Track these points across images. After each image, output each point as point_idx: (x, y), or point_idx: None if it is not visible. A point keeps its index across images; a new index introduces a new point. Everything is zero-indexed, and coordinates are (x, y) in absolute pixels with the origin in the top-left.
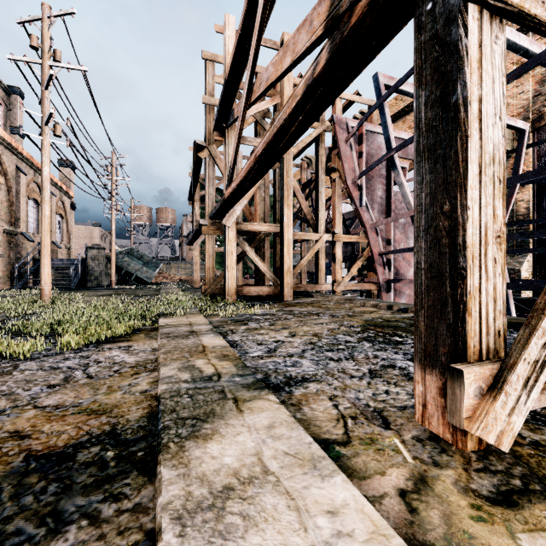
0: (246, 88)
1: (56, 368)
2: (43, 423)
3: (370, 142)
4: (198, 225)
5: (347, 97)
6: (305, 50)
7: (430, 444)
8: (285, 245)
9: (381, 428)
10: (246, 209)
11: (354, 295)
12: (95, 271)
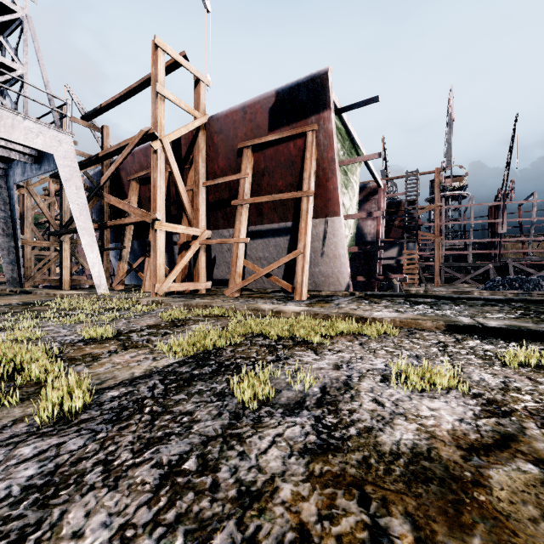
0: None
1: None
2: None
3: None
4: None
5: None
6: None
7: None
8: None
9: None
10: None
11: None
12: None
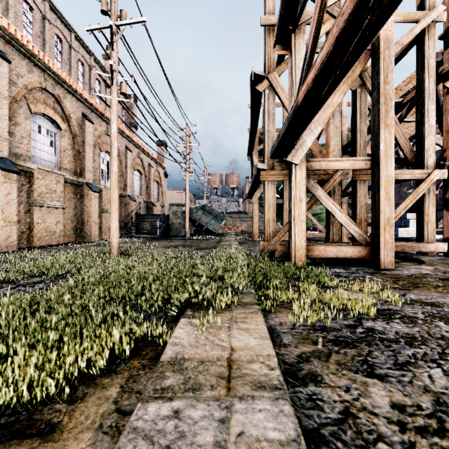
0: None
1: None
2: None
3: None
4: (256, 170)
5: None
6: None
7: None
8: (381, 185)
9: None
10: (314, 146)
11: None
12: (175, 224)
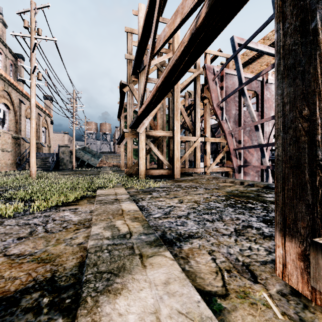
0: (151, 44)
1: (27, 224)
2: (5, 269)
3: (228, 80)
4: (122, 132)
5: (213, 53)
6: (190, 10)
7: (293, 299)
8: (175, 144)
9: (251, 282)
10: (151, 122)
11: (217, 174)
12: (63, 160)
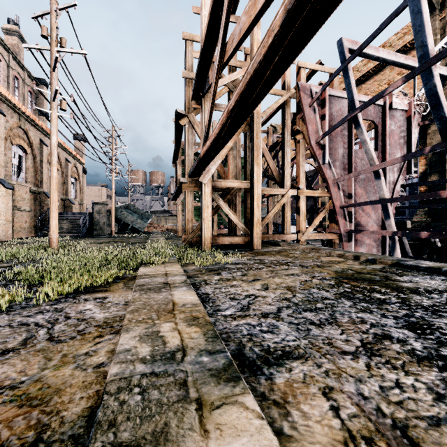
0: (219, 49)
1: (24, 324)
2: None
3: (332, 106)
4: (179, 183)
5: (310, 67)
6: None
7: None
8: (255, 199)
9: None
10: (220, 168)
11: (315, 243)
12: (99, 222)
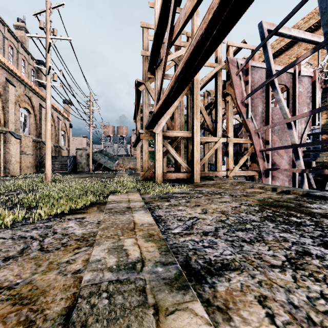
0: (168, 30)
1: (23, 237)
2: None
3: (254, 74)
4: (138, 133)
5: (237, 45)
6: None
7: None
8: (195, 145)
9: None
10: (168, 122)
11: (239, 178)
12: (81, 163)
